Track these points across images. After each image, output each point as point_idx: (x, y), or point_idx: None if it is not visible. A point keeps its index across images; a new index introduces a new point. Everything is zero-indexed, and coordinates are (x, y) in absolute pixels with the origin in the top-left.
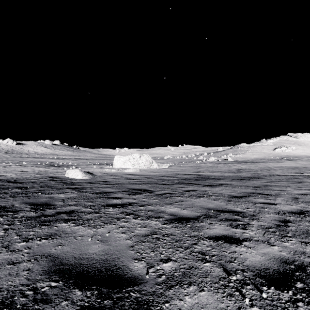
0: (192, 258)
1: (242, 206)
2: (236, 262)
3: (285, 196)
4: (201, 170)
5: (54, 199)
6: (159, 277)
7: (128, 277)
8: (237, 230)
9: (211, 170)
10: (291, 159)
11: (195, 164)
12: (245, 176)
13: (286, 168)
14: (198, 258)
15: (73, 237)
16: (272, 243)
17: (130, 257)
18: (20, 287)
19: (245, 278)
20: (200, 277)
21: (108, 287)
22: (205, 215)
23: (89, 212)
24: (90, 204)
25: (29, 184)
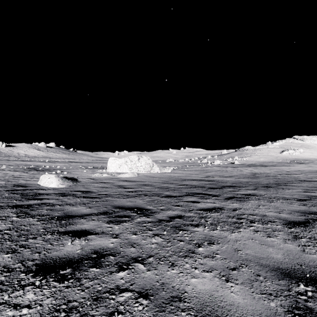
0: None
1: None
2: None
3: None
4: (209, 174)
5: None
6: None
7: None
8: None
9: (221, 174)
10: (301, 162)
11: (201, 168)
12: (267, 182)
13: (307, 172)
14: None
15: None
16: None
17: None
18: None
19: None
20: None
21: None
22: None
23: None
24: None
25: None
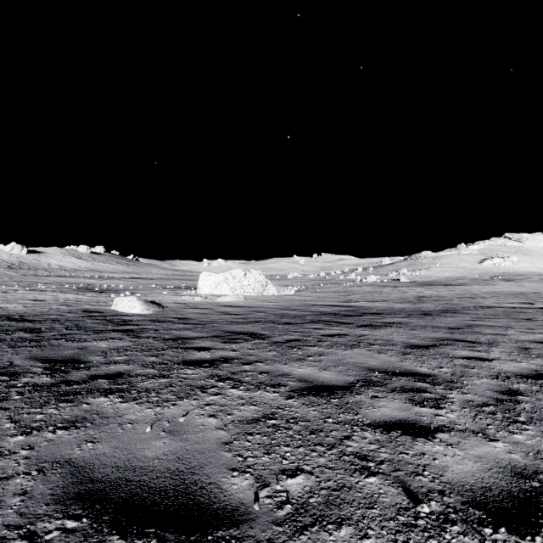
0: (342, 467)
1: (431, 364)
2: (427, 476)
3: (505, 345)
4: (353, 298)
5: (88, 352)
6: (279, 508)
7: (218, 508)
8: (424, 410)
9: (371, 298)
10: (510, 278)
11: (343, 287)
12: (432, 308)
13: (503, 295)
14: (354, 467)
15: (118, 425)
16: (492, 435)
17: (224, 465)
18: (2, 533)
19: (448, 508)
20: (360, 507)
21: (178, 530)
22: (364, 381)
23: (150, 375)
24: (153, 361)
25: (46, 323)
